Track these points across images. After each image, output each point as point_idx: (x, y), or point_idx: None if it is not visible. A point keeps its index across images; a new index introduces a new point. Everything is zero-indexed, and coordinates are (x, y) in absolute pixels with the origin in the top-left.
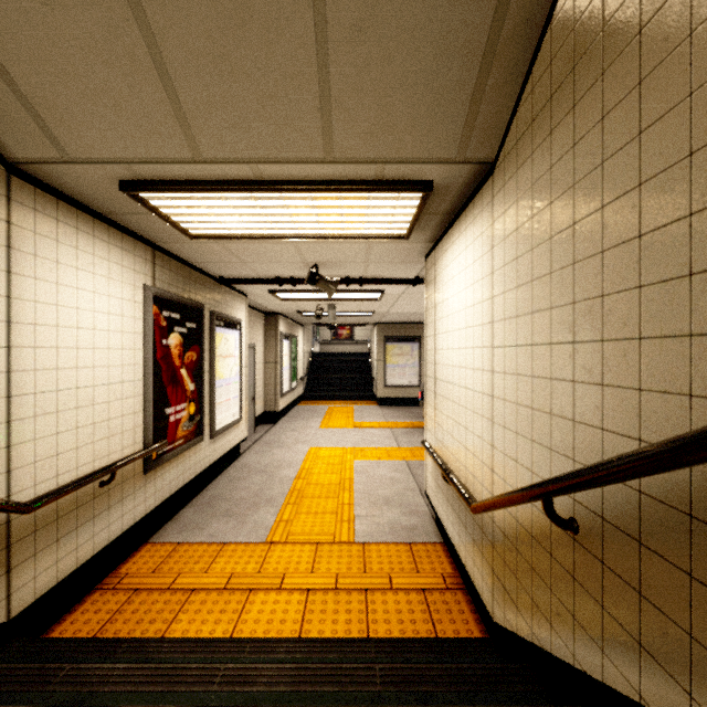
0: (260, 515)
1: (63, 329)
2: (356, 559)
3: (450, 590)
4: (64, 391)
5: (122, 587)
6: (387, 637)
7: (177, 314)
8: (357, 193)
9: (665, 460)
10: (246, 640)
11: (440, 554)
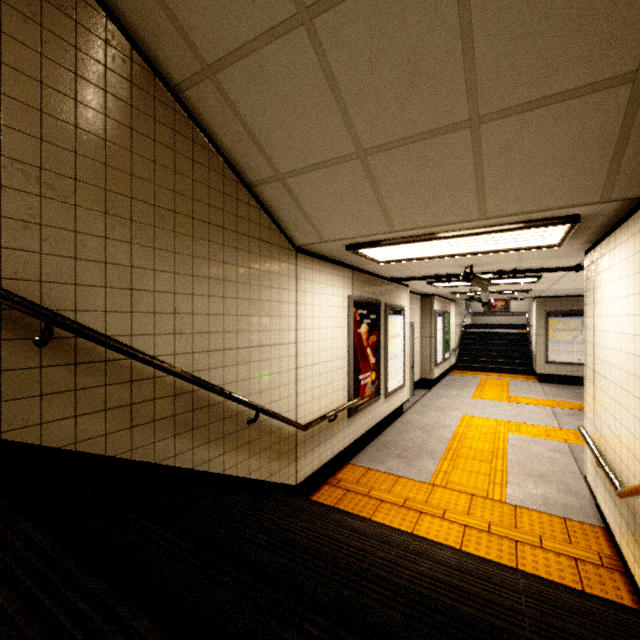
0: (423, 462)
1: (314, 330)
2: (507, 516)
3: (605, 568)
4: (314, 365)
5: (339, 486)
6: (532, 574)
7: (365, 310)
8: (506, 232)
9: None
10: (423, 538)
11: (598, 535)
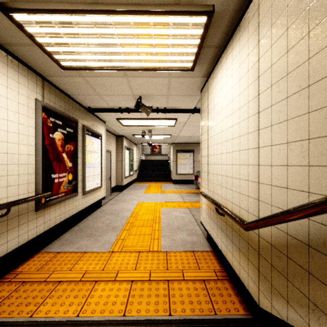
0: (108, 236)
1: None
2: (162, 261)
3: (220, 280)
4: None
5: (15, 280)
6: (184, 319)
7: (60, 121)
8: (162, 15)
9: None
10: (82, 322)
11: (211, 257)
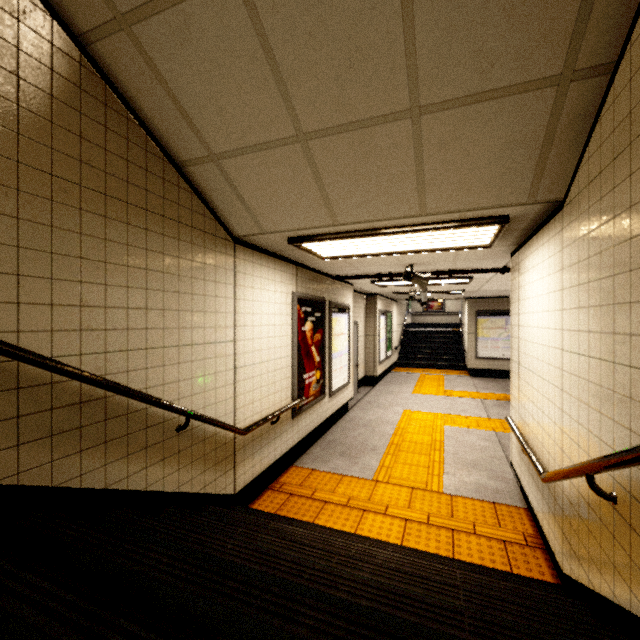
0: (366, 459)
1: (255, 327)
2: (444, 506)
3: (529, 547)
4: (255, 365)
5: (282, 490)
6: (467, 562)
7: (309, 308)
8: (444, 230)
9: (639, 455)
10: (366, 538)
11: (522, 516)
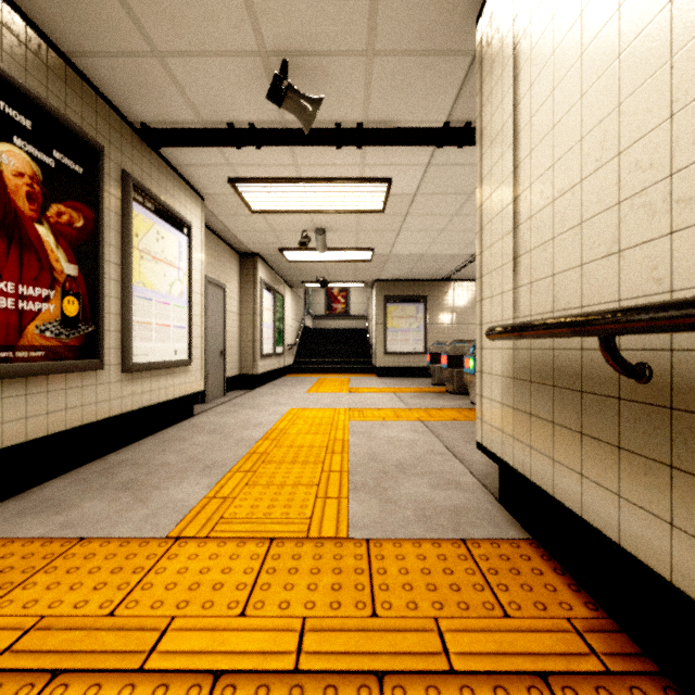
0: (182, 488)
1: None
2: (352, 577)
3: (620, 678)
4: None
5: None
6: None
7: (23, 117)
8: None
9: None
10: None
11: (537, 564)
